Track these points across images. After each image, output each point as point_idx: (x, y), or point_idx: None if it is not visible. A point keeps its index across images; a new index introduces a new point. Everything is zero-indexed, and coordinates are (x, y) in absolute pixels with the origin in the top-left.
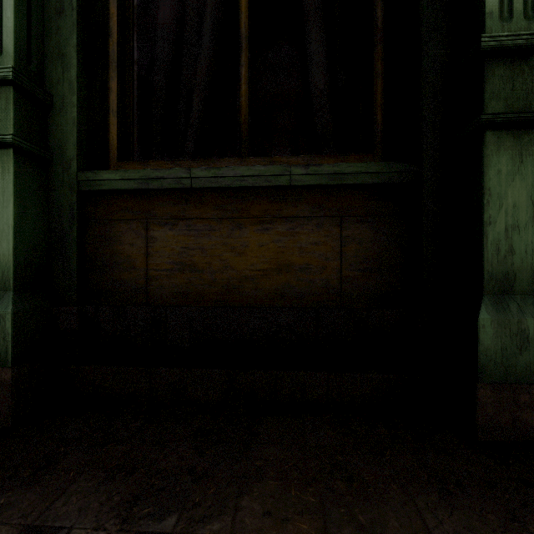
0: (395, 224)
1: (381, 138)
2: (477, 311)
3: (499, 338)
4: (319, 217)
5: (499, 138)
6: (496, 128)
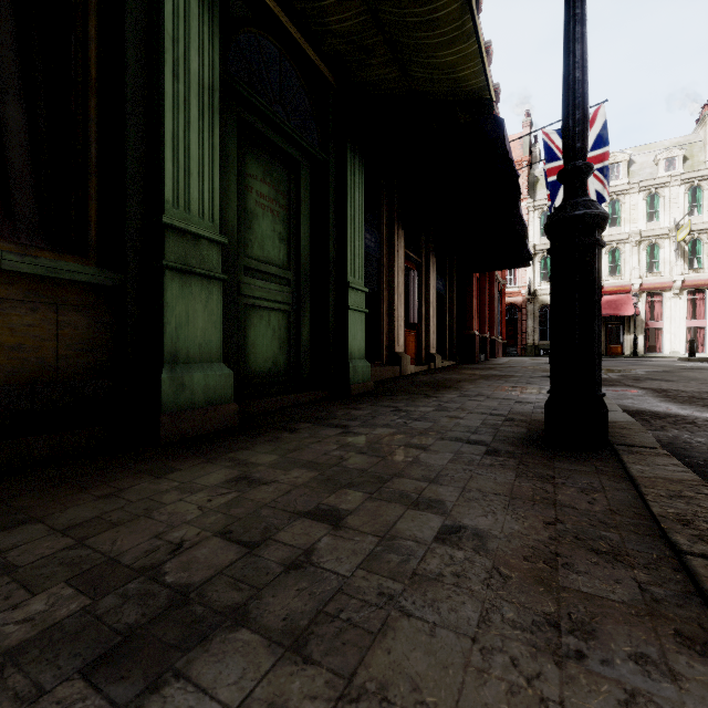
0: (106, 316)
1: (96, 249)
2: (161, 373)
3: (172, 387)
4: (35, 302)
5: (173, 275)
6: (171, 269)
